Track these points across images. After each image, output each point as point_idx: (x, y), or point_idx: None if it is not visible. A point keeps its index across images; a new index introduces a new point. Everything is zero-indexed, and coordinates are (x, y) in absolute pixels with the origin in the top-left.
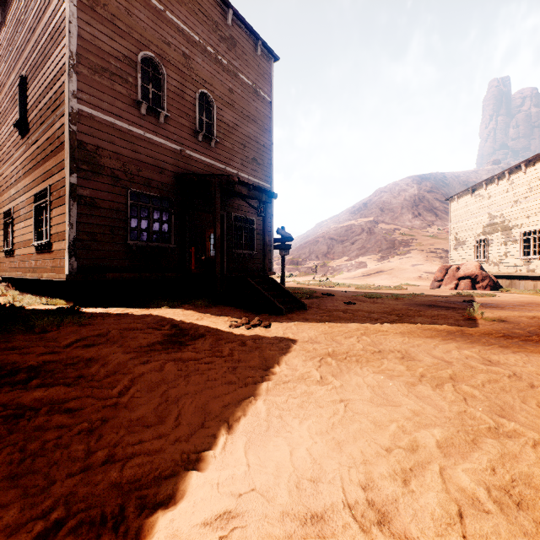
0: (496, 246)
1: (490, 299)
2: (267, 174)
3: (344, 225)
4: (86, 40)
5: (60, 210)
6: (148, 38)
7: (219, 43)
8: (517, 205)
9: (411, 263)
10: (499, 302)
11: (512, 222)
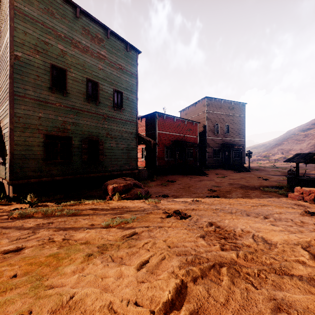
0: None
1: None
2: (243, 136)
3: (303, 134)
4: (208, 126)
5: (203, 153)
6: (216, 120)
7: (230, 111)
8: None
9: None
10: None
11: None
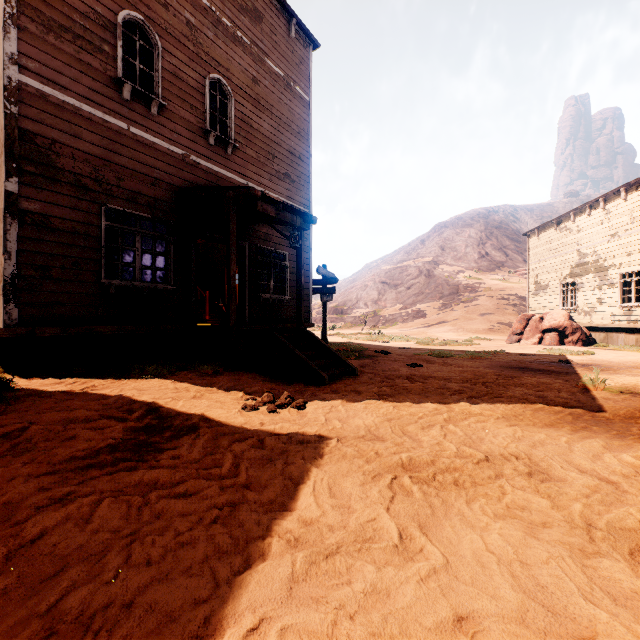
0: (588, 291)
1: (591, 359)
2: (303, 195)
3: (398, 266)
4: None
5: None
6: None
7: (239, 15)
8: (615, 240)
9: (479, 312)
10: (604, 362)
11: (608, 261)
